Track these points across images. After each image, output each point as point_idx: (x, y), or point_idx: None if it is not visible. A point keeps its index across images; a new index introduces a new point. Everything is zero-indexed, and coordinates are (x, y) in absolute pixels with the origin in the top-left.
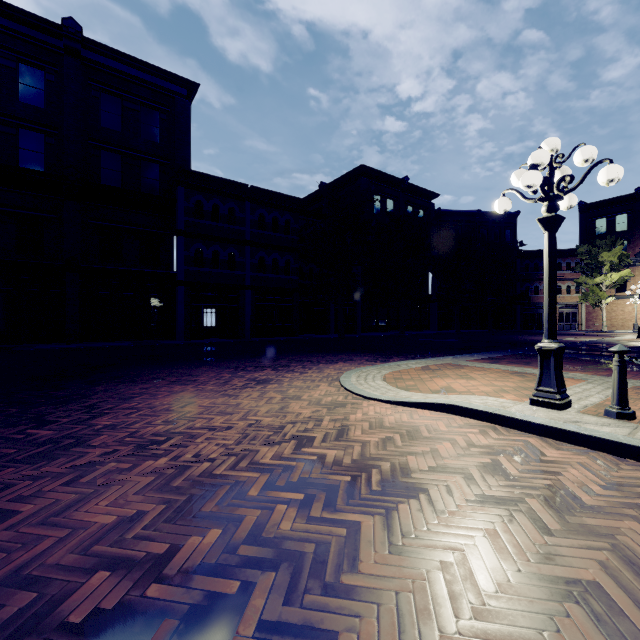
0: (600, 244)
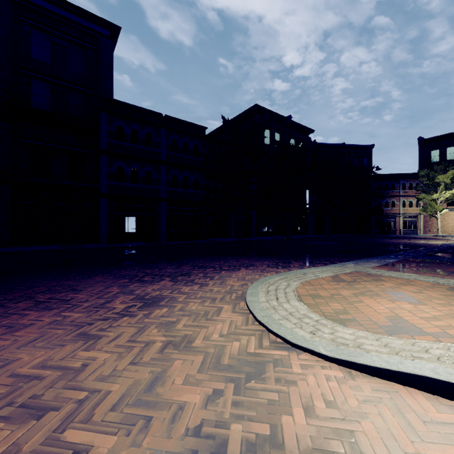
0: (437, 169)
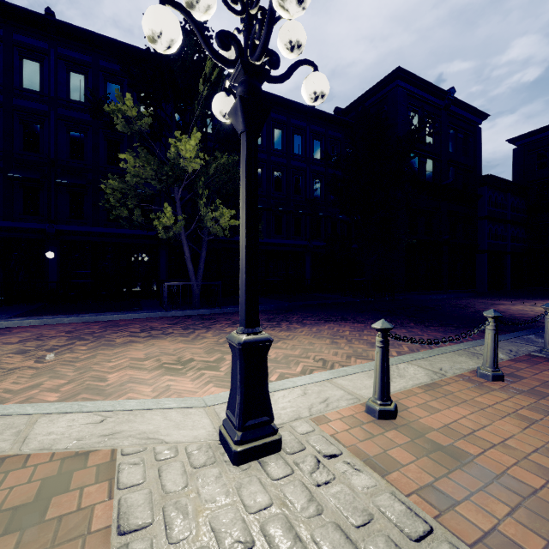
0: None
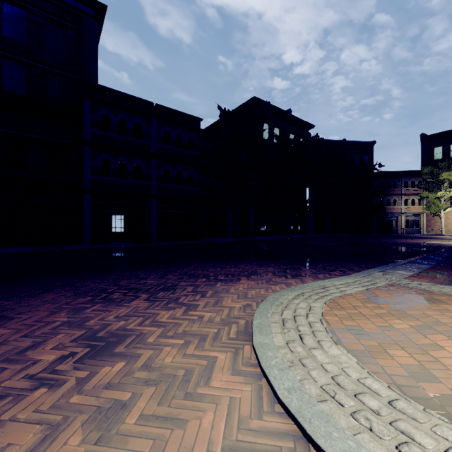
0: (441, 166)
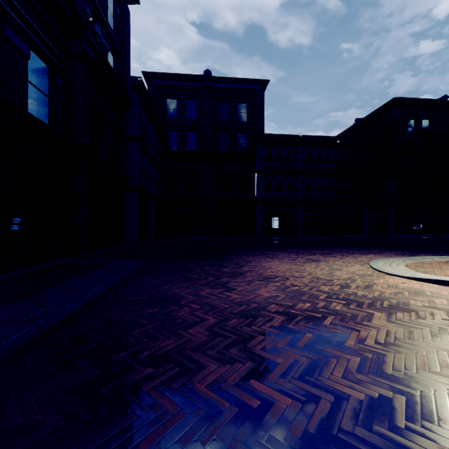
0: None
